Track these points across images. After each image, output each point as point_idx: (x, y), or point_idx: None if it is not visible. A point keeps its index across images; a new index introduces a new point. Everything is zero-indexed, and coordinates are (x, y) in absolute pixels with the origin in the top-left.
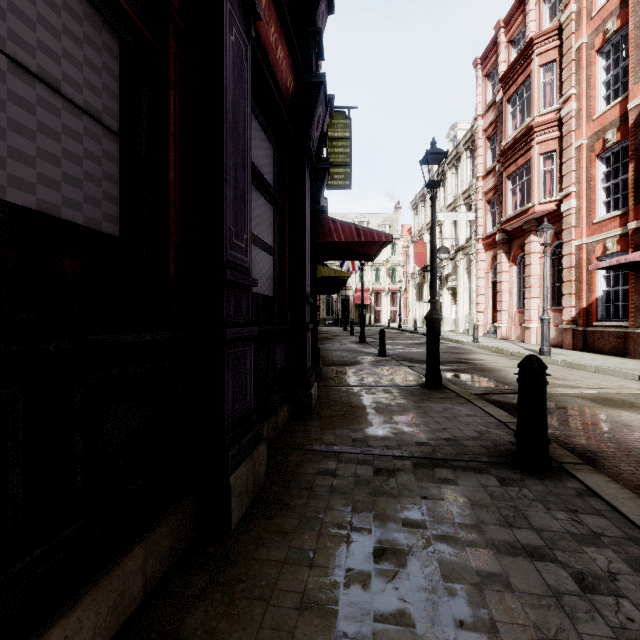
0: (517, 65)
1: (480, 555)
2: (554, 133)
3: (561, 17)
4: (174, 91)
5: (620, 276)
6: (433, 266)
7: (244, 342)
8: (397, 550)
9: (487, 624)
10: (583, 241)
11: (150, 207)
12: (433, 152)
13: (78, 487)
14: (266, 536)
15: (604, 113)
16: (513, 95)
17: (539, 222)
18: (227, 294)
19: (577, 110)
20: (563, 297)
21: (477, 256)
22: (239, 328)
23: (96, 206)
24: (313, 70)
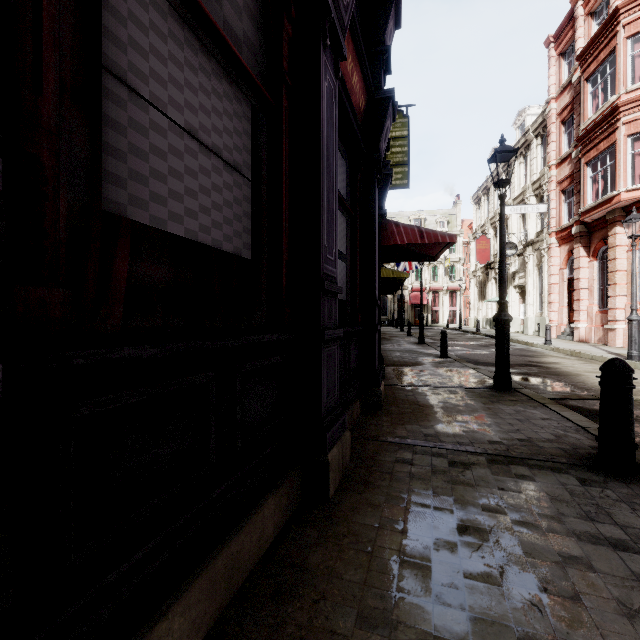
0: (598, 39)
1: (561, 540)
2: None
3: None
4: (285, 138)
5: None
6: (502, 266)
7: (333, 342)
8: (479, 528)
9: (570, 593)
10: None
11: (268, 233)
12: (502, 150)
13: (239, 446)
14: (359, 506)
15: None
16: (593, 73)
17: (626, 211)
18: (323, 301)
19: None
20: None
21: (549, 251)
22: (331, 330)
23: (239, 238)
24: (382, 86)
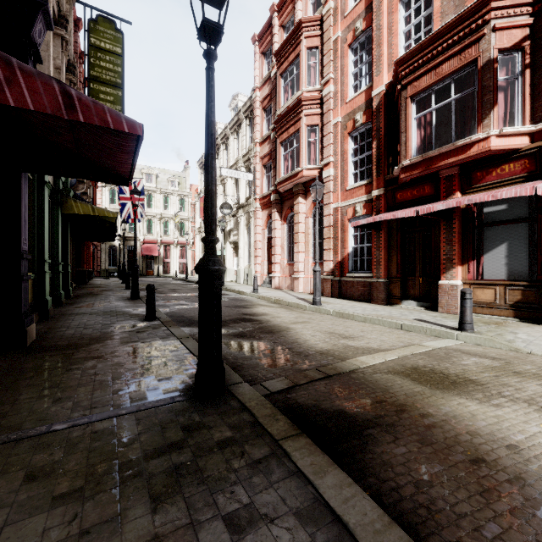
0: (289, 43)
1: None
2: (317, 110)
3: (323, 10)
4: None
5: (365, 235)
6: (210, 176)
7: None
8: None
9: None
10: (339, 204)
11: None
12: None
13: None
14: None
15: (354, 98)
16: (285, 71)
17: (305, 186)
18: None
19: (334, 92)
20: (324, 252)
21: (255, 214)
22: None
23: None
24: None
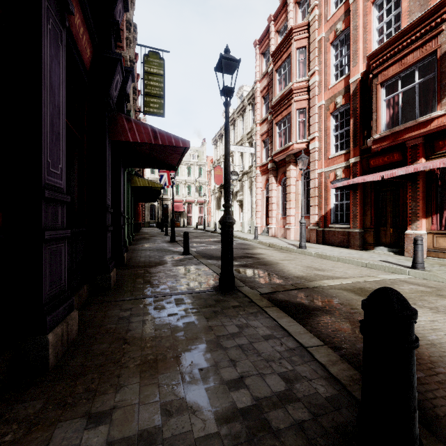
0: (282, 46)
1: None
2: (305, 96)
3: (309, 17)
4: None
5: (344, 194)
6: (227, 171)
7: None
8: None
9: None
10: (323, 170)
11: None
12: (227, 57)
13: None
14: None
15: (335, 85)
16: (280, 67)
17: (295, 156)
18: None
19: (319, 81)
20: (311, 208)
21: (256, 178)
22: None
23: None
24: None
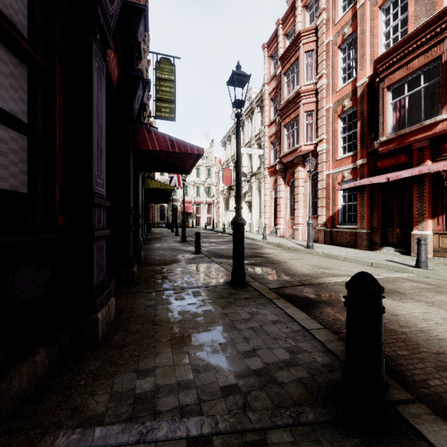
0: (290, 49)
1: None
2: (313, 98)
3: (317, 21)
4: None
5: (352, 195)
6: (238, 176)
7: None
8: None
9: None
10: (330, 171)
11: None
12: (238, 73)
13: None
14: None
15: (343, 88)
16: (288, 70)
17: (303, 158)
18: None
19: (327, 84)
20: (318, 208)
21: (265, 180)
22: None
23: None
24: None
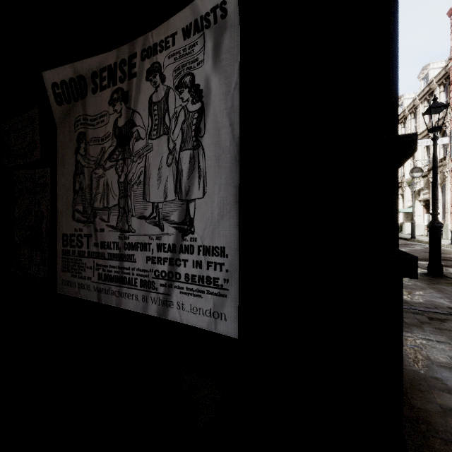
0: None
1: None
2: None
3: None
4: None
5: None
6: (435, 188)
7: None
8: None
9: None
10: None
11: None
12: (436, 106)
13: None
14: None
15: None
16: None
17: None
18: None
19: None
20: None
21: (451, 173)
22: None
23: None
24: None
